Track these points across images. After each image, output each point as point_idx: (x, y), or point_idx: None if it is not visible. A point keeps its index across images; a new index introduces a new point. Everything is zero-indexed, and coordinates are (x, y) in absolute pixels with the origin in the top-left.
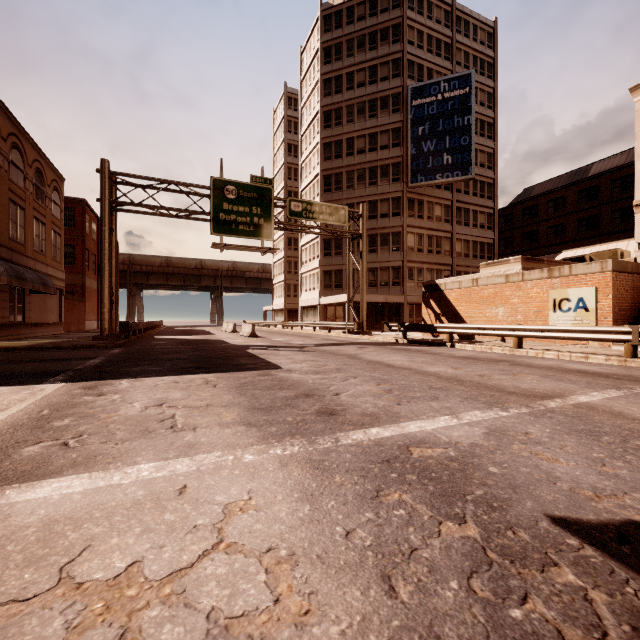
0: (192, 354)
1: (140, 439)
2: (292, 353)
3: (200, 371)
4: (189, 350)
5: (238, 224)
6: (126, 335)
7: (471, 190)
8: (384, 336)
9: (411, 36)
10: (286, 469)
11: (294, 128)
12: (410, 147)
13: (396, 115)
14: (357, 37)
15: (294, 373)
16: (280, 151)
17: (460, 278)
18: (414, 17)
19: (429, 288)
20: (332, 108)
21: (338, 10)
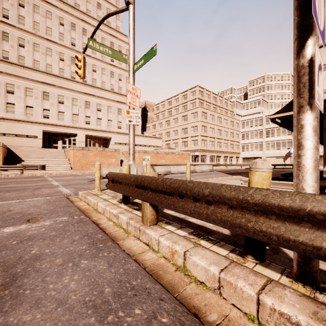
0: None
1: (42, 190)
2: None
3: None
4: None
5: None
6: None
7: None
8: None
9: None
10: (68, 185)
11: None
12: None
13: None
14: None
15: None
16: None
17: None
18: None
19: None
20: None
21: None
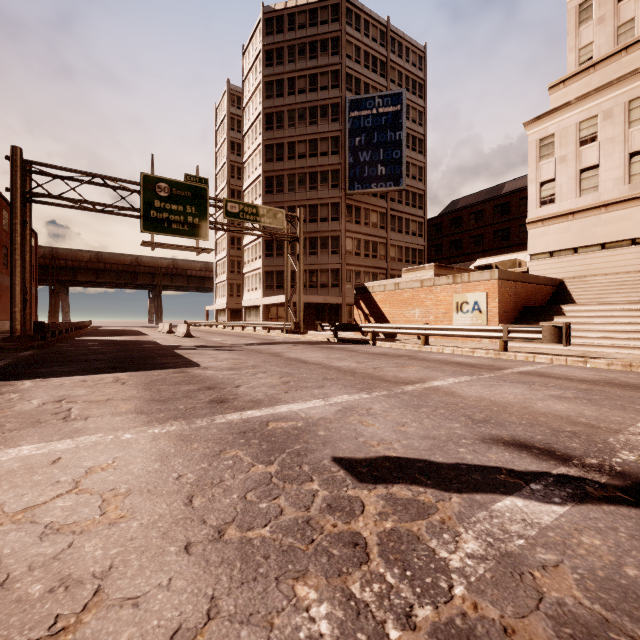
0: (113, 355)
1: (29, 428)
2: (219, 352)
3: (115, 370)
4: (112, 351)
5: (171, 222)
6: (42, 336)
7: (404, 200)
8: (319, 335)
9: (349, 50)
10: (156, 442)
11: (237, 126)
12: (348, 156)
13: (335, 124)
14: (298, 44)
15: (209, 370)
16: (223, 148)
17: (385, 282)
18: (352, 33)
19: (359, 290)
20: (274, 111)
21: (280, 15)
